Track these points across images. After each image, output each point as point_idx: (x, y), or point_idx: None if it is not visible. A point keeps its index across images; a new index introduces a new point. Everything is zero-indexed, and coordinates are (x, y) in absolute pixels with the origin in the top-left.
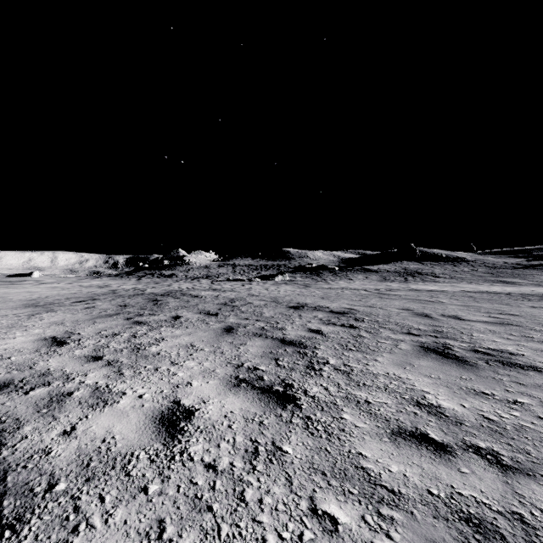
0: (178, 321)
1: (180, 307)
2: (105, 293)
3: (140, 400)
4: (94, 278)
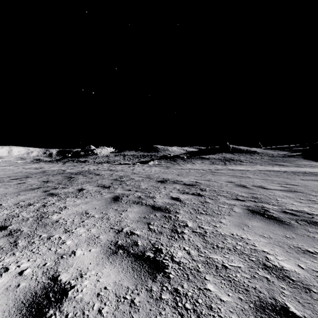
0: (81, 192)
1: (85, 182)
2: (37, 172)
3: (19, 277)
4: (35, 163)
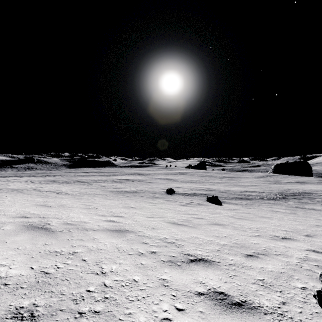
0: None
1: None
2: None
3: None
4: None
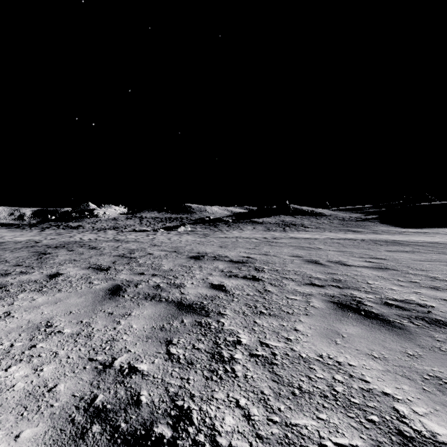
0: (53, 280)
1: (67, 261)
2: None
3: None
4: None
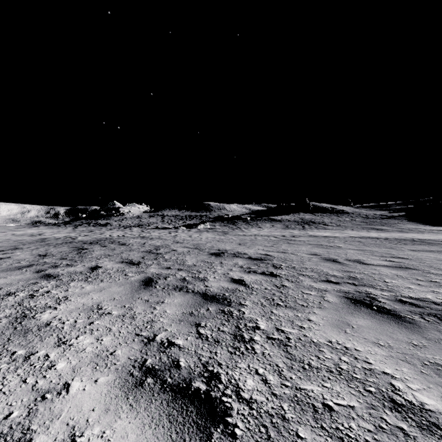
0: (95, 272)
1: (103, 256)
2: (33, 241)
3: None
4: (32, 227)
